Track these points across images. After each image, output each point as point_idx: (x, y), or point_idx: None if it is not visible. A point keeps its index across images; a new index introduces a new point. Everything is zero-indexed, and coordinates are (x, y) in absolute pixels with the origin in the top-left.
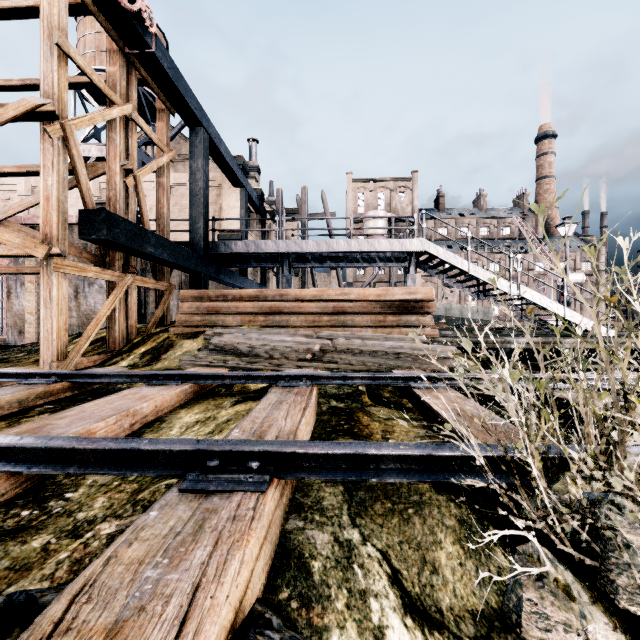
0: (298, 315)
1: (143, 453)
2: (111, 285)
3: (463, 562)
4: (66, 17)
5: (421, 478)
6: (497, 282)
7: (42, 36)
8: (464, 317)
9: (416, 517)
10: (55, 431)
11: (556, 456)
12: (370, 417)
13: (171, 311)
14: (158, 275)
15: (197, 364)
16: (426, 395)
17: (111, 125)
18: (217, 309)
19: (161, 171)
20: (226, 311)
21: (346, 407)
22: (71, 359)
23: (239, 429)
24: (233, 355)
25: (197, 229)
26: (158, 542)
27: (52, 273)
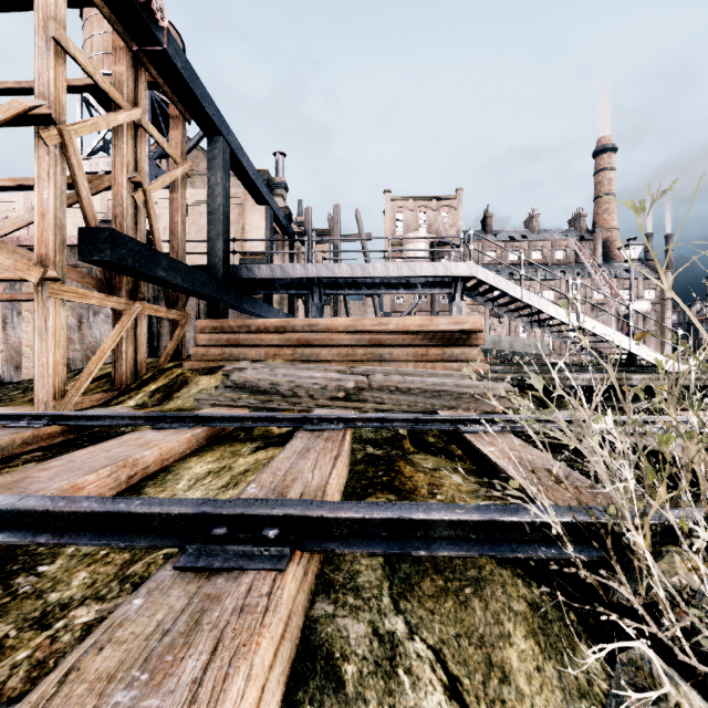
0: (329, 348)
1: (134, 517)
2: (117, 314)
3: (541, 665)
4: (64, 7)
5: (482, 551)
6: (554, 311)
7: (37, 29)
8: (515, 351)
9: (475, 599)
10: (33, 486)
11: (652, 522)
12: (413, 467)
13: (187, 344)
14: (172, 303)
15: (214, 404)
16: (479, 441)
17: (117, 132)
18: (238, 341)
19: (175, 186)
20: (248, 343)
21: (385, 455)
22: (70, 398)
23: (256, 484)
24: (255, 393)
25: (216, 251)
26: (138, 646)
27: (48, 300)
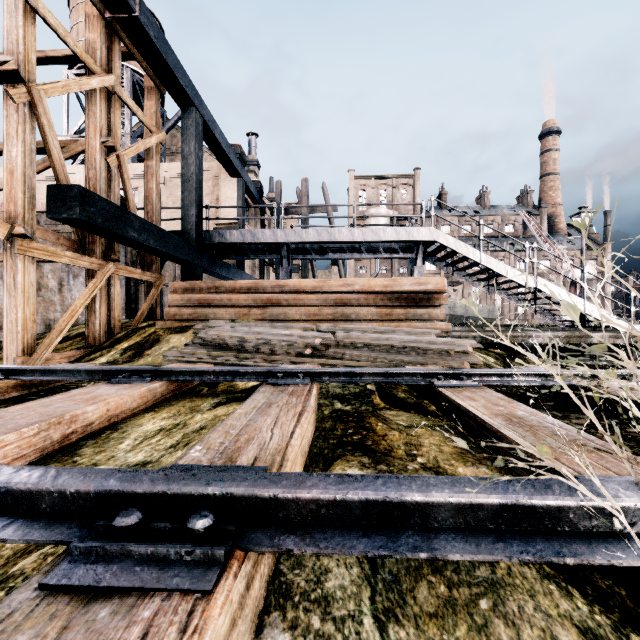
0: (297, 308)
1: (15, 496)
2: (91, 274)
3: None
4: None
5: (511, 552)
6: (511, 274)
7: None
8: (468, 315)
9: (499, 622)
10: None
11: None
12: (386, 424)
13: (164, 307)
14: (146, 266)
15: (183, 360)
16: (456, 395)
17: (91, 97)
18: (209, 301)
19: (150, 154)
20: (219, 304)
21: (354, 410)
22: (39, 354)
23: (203, 445)
24: (223, 350)
25: (189, 217)
26: None
27: (17, 256)
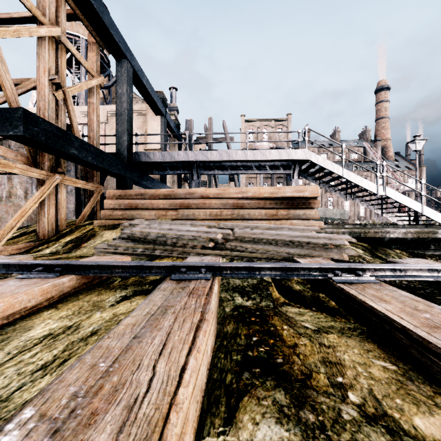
0: (203, 210)
1: None
2: (41, 183)
3: None
4: None
5: None
6: (366, 184)
7: None
8: (326, 217)
9: None
10: None
11: None
12: (291, 327)
13: None
14: (89, 178)
15: (110, 252)
16: (363, 294)
17: (41, 44)
18: (135, 205)
19: (91, 93)
20: (143, 207)
21: (255, 307)
22: None
23: (38, 406)
24: (143, 243)
25: (122, 142)
26: None
27: None
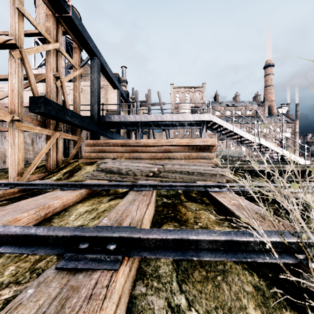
0: (146, 153)
1: (38, 237)
2: (48, 137)
3: None
4: None
5: (228, 257)
6: (248, 136)
7: (9, 4)
8: (229, 155)
9: (224, 284)
10: None
11: None
12: (186, 208)
13: (82, 151)
14: (74, 132)
15: (92, 178)
16: (217, 196)
17: (48, 54)
18: (104, 150)
19: (75, 79)
20: (108, 151)
21: (172, 202)
22: (25, 175)
23: (107, 218)
24: (111, 173)
25: (94, 109)
26: None
27: (15, 130)
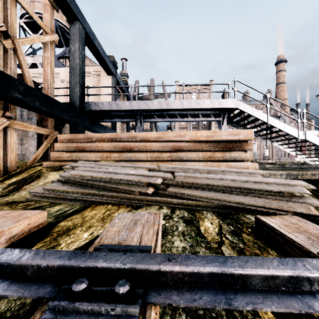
0: (144, 152)
1: None
2: None
3: None
4: None
5: None
6: (288, 129)
7: None
8: None
9: None
10: None
11: None
12: None
13: None
14: (44, 124)
15: (44, 196)
16: None
17: None
18: (82, 148)
19: (46, 48)
20: (89, 149)
21: None
22: None
23: None
24: (79, 187)
25: (75, 93)
26: None
27: None
